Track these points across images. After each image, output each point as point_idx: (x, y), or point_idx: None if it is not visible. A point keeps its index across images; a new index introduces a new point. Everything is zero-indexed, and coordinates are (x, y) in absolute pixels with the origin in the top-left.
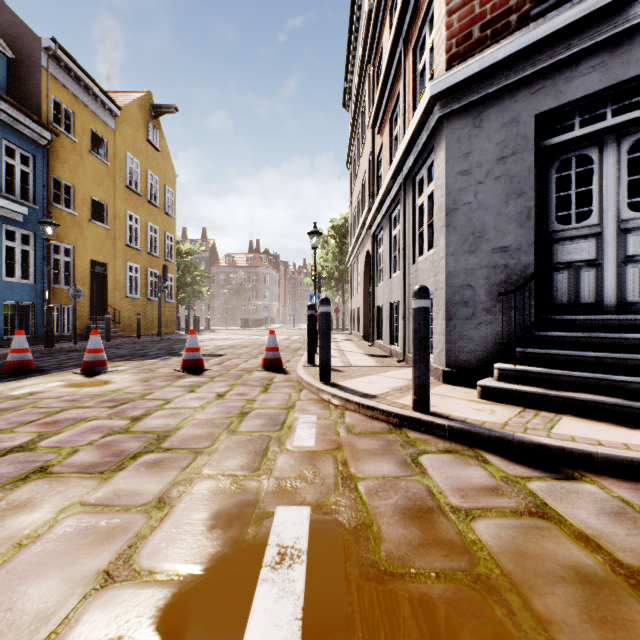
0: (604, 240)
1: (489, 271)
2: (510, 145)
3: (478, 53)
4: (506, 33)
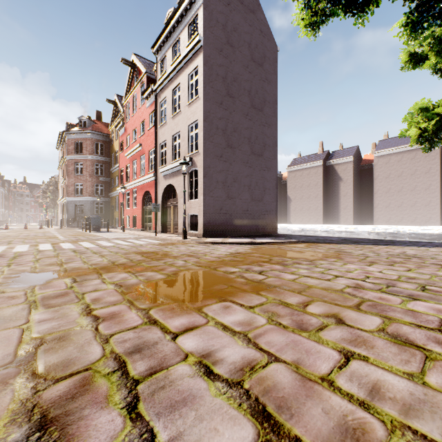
0: (80, 215)
1: (71, 217)
2: (73, 206)
3: (70, 196)
4: (73, 195)
